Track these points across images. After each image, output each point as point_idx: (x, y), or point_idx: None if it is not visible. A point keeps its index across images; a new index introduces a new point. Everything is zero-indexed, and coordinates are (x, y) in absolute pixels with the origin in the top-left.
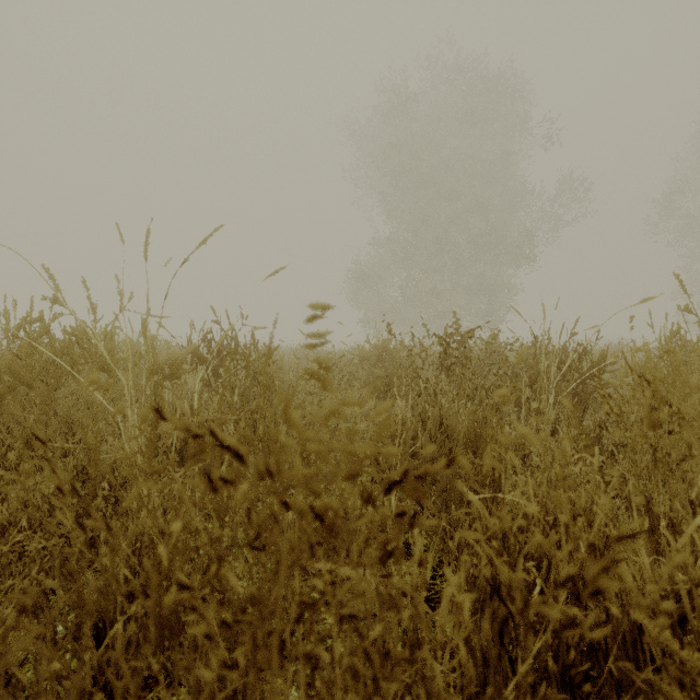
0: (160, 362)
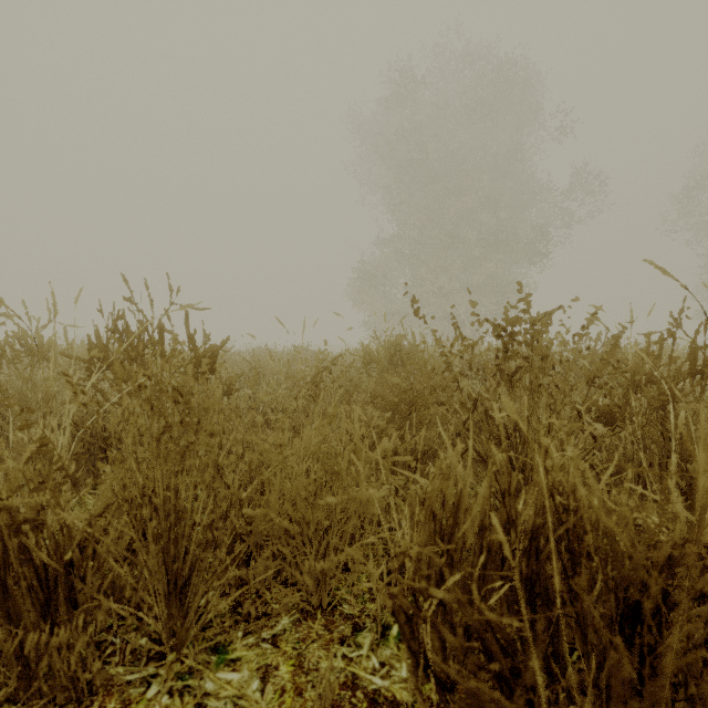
0: None
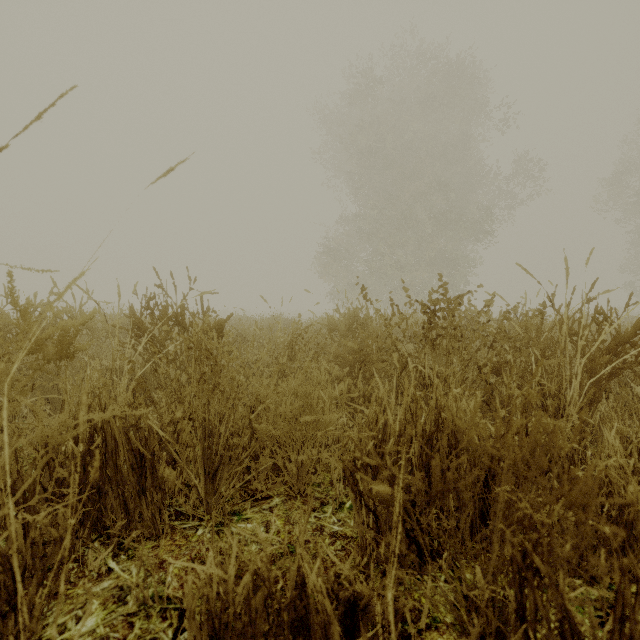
0: (39, 336)
